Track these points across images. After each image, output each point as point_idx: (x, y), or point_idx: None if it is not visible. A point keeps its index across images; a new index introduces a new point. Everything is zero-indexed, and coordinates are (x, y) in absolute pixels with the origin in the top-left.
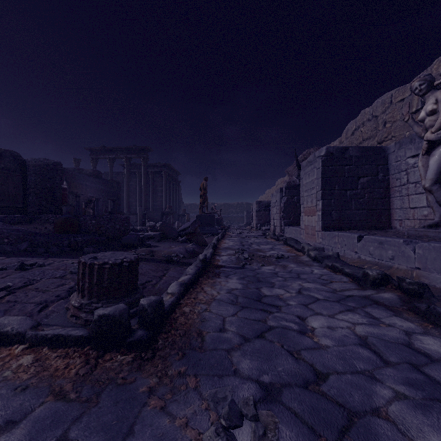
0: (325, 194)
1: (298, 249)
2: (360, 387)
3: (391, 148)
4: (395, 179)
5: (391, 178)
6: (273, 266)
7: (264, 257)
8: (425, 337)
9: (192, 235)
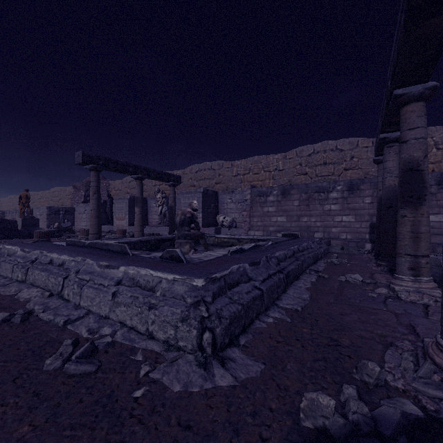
0: (129, 213)
1: None
2: None
3: (149, 199)
4: (150, 209)
5: (148, 208)
6: None
7: None
8: None
9: (71, 230)
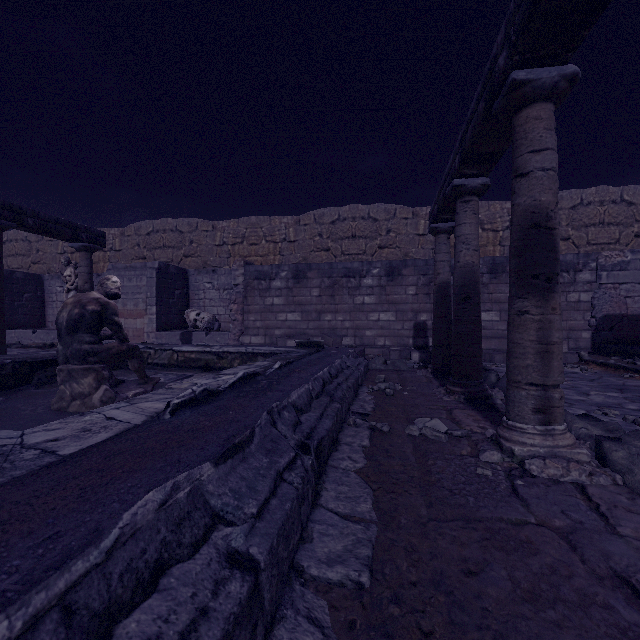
0: None
1: None
2: None
3: (47, 277)
4: (49, 297)
5: (47, 295)
6: None
7: None
8: None
9: None
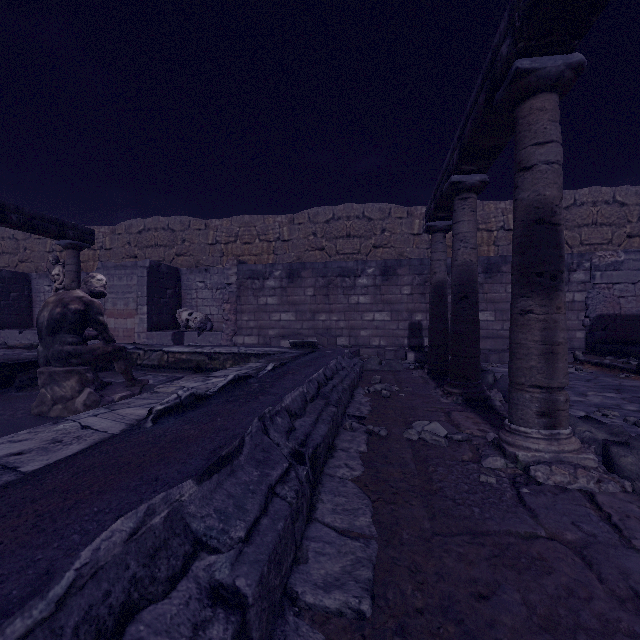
0: None
1: None
2: None
3: (34, 276)
4: (37, 296)
5: (34, 295)
6: None
7: None
8: None
9: None
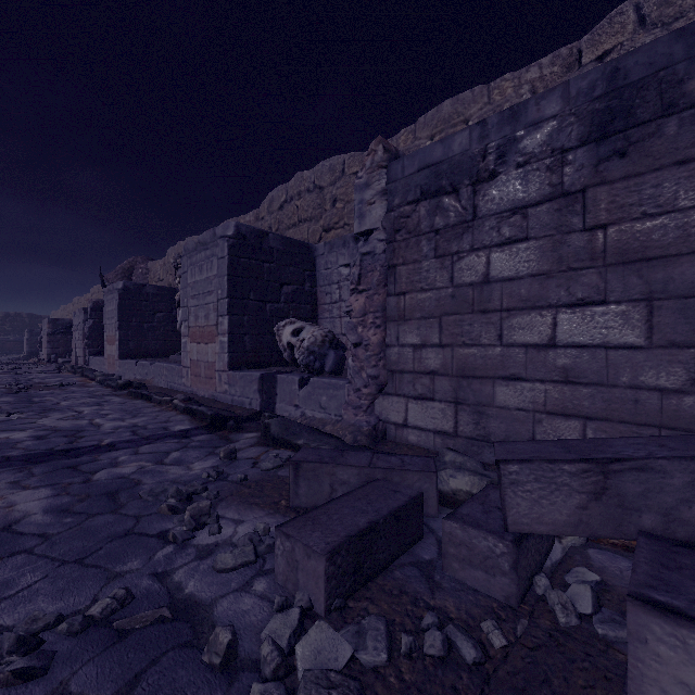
0: (123, 325)
1: (93, 378)
2: (69, 408)
3: None
4: None
5: None
6: (53, 390)
7: (46, 386)
8: (117, 399)
9: None
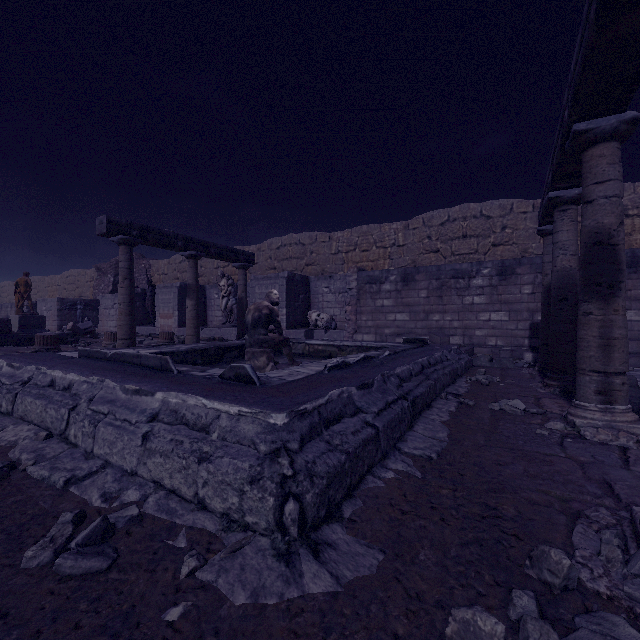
0: (180, 308)
1: None
2: None
3: (208, 287)
4: (209, 302)
5: (208, 301)
6: None
7: None
8: None
9: (92, 333)
